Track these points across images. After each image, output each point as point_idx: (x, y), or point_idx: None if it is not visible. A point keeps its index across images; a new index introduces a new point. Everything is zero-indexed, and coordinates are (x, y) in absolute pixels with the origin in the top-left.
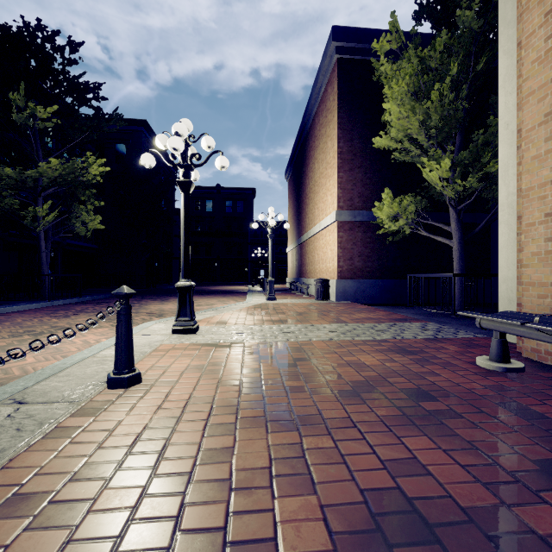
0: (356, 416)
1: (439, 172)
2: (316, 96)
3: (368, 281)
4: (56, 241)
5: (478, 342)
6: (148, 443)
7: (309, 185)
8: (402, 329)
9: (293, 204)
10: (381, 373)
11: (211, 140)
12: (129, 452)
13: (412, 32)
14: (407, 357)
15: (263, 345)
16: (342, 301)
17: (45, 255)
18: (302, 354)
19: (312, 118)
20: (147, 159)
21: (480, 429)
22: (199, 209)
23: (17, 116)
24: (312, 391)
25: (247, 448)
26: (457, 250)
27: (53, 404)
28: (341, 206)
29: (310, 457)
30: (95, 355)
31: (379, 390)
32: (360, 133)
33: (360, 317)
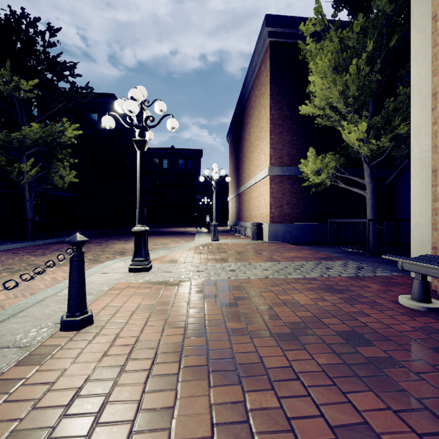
0: (297, 363)
1: (356, 134)
2: (252, 73)
3: (295, 225)
4: (41, 191)
5: (395, 280)
6: (87, 400)
7: (246, 146)
8: (327, 267)
9: (233, 162)
10: (315, 312)
11: (163, 104)
12: (65, 412)
13: (333, 16)
14: (336, 295)
15: (207, 283)
16: (274, 241)
17: (29, 203)
18: (242, 293)
19: (249, 91)
20: (107, 120)
21: (423, 381)
22: (157, 166)
23: (4, 88)
24: (253, 333)
25: (189, 407)
26: (370, 199)
27: (2, 349)
28: (273, 163)
29: (254, 420)
30: (57, 294)
31: (315, 332)
32: (288, 102)
33: (290, 256)
